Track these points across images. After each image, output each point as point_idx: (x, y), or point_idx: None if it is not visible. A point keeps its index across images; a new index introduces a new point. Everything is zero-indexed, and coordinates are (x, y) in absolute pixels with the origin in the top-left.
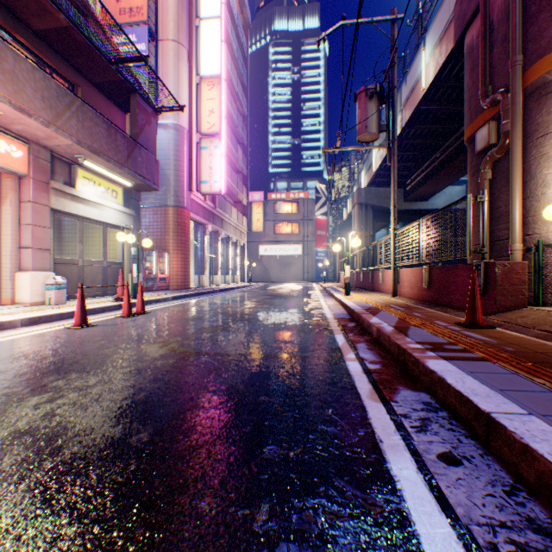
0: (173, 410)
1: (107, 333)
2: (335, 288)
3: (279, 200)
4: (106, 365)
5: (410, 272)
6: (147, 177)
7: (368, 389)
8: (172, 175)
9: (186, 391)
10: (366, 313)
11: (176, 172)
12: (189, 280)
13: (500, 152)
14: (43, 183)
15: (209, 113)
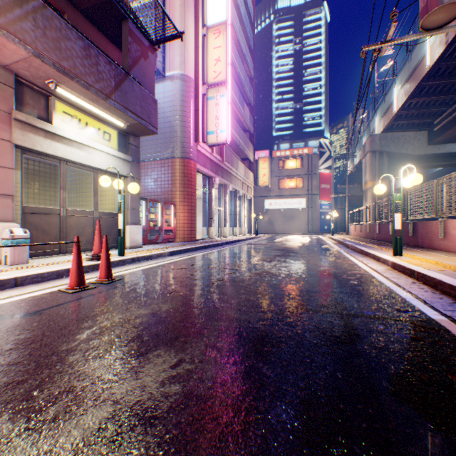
0: None
1: None
2: (354, 242)
3: (283, 157)
4: None
5: None
6: (141, 115)
7: None
8: (178, 126)
9: None
10: None
11: (182, 122)
12: (195, 232)
13: None
14: (1, 112)
15: (215, 62)
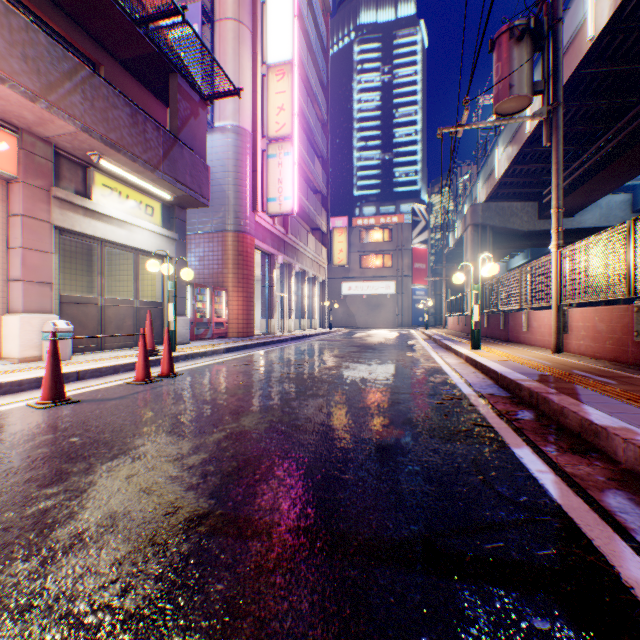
0: None
1: (73, 422)
2: (446, 337)
3: (367, 226)
4: None
5: (595, 313)
6: (191, 186)
7: None
8: (232, 191)
9: None
10: (554, 392)
11: (236, 187)
12: (252, 326)
13: None
14: (40, 189)
15: (277, 111)
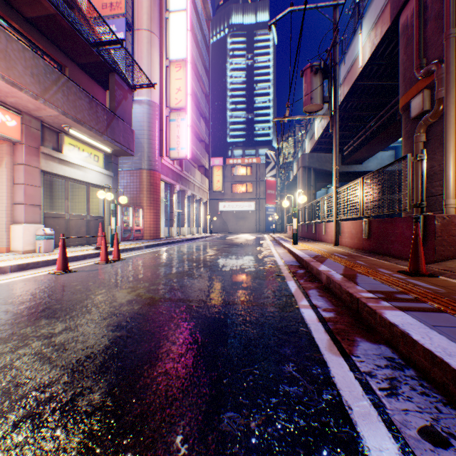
0: (131, 364)
1: (84, 278)
2: (283, 238)
3: (236, 165)
4: (75, 311)
5: (351, 224)
6: (123, 144)
7: (326, 340)
8: (146, 143)
9: (146, 340)
10: (314, 261)
11: (149, 140)
12: (160, 231)
13: (434, 116)
14: (34, 148)
15: (176, 91)
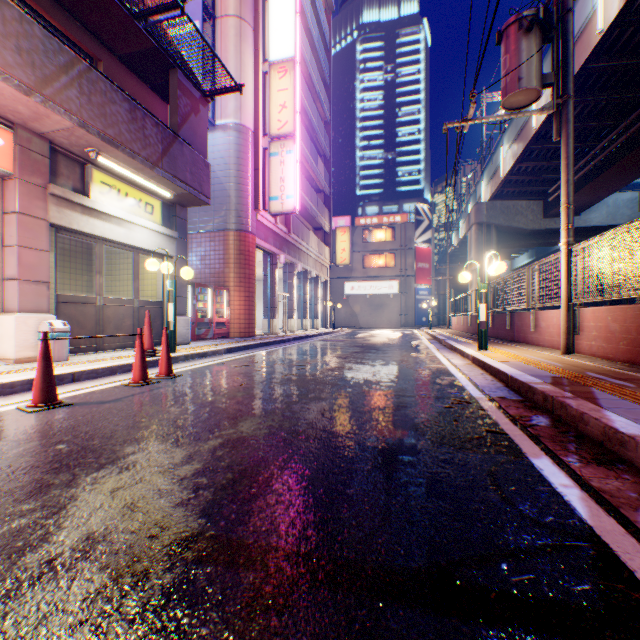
0: None
1: (62, 427)
2: (450, 337)
3: (370, 226)
4: None
5: (608, 313)
6: (191, 184)
7: None
8: (233, 190)
9: None
10: (571, 396)
11: (237, 185)
12: (254, 326)
13: None
14: (36, 186)
15: (279, 108)
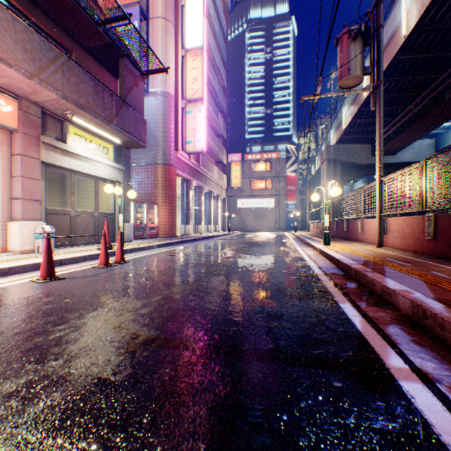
0: None
1: (64, 290)
2: (308, 237)
3: (254, 160)
4: None
5: (403, 221)
6: (134, 134)
7: None
8: (161, 136)
9: None
10: (370, 271)
11: (164, 133)
12: (175, 229)
13: None
14: (33, 137)
15: (192, 81)
